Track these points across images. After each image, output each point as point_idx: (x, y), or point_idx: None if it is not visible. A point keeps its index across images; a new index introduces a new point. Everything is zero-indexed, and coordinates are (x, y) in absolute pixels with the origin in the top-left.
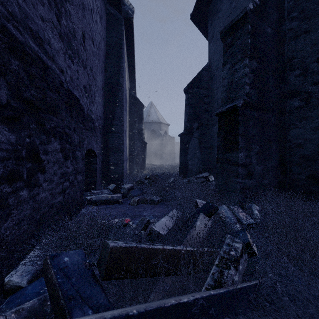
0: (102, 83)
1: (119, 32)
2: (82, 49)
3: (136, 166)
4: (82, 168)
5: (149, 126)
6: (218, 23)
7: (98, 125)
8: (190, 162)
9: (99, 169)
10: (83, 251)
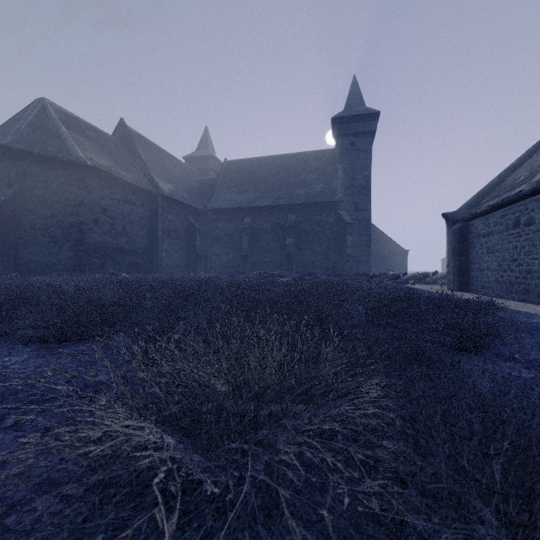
0: None
1: None
2: None
3: None
4: None
5: None
6: None
7: None
8: None
9: None
10: None
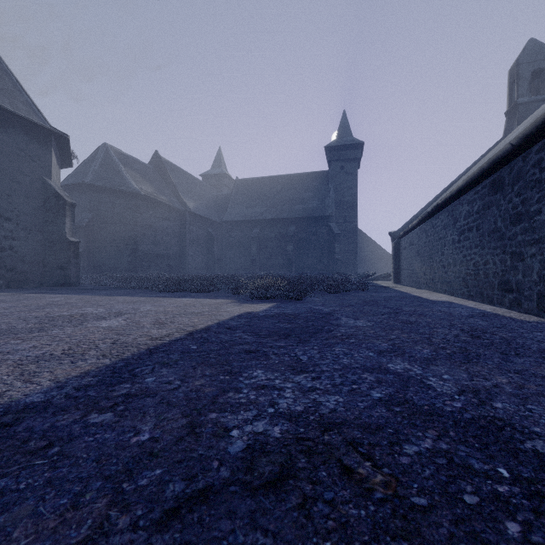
0: None
1: None
2: None
3: None
4: None
5: None
6: None
7: None
8: None
9: None
10: None
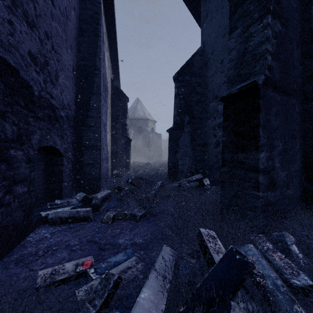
0: (73, 65)
1: (96, 4)
2: None
3: (120, 165)
4: (29, 174)
5: (136, 122)
6: None
7: (65, 115)
8: (180, 162)
9: (68, 171)
10: None
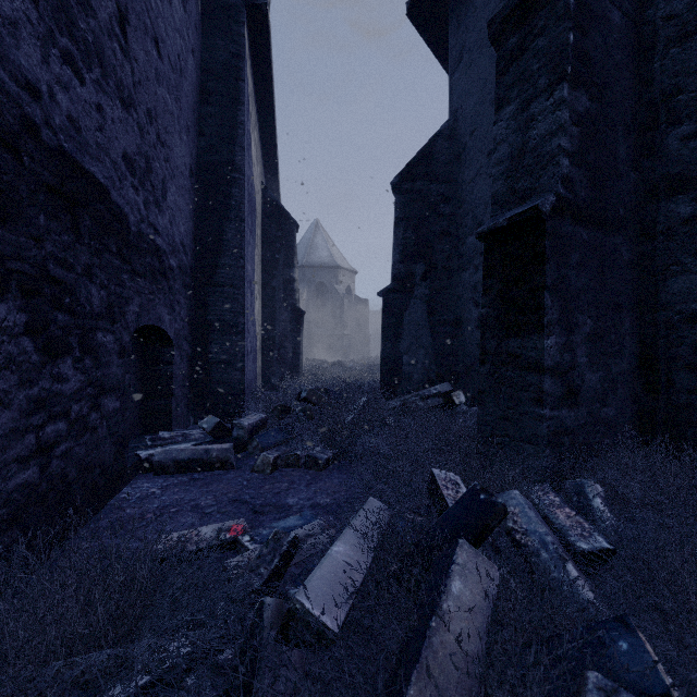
0: (191, 163)
1: (235, 38)
2: (119, 51)
3: (280, 366)
4: (123, 377)
5: (312, 274)
6: (474, 21)
7: (177, 265)
8: (406, 358)
9: (181, 375)
10: (49, 693)
